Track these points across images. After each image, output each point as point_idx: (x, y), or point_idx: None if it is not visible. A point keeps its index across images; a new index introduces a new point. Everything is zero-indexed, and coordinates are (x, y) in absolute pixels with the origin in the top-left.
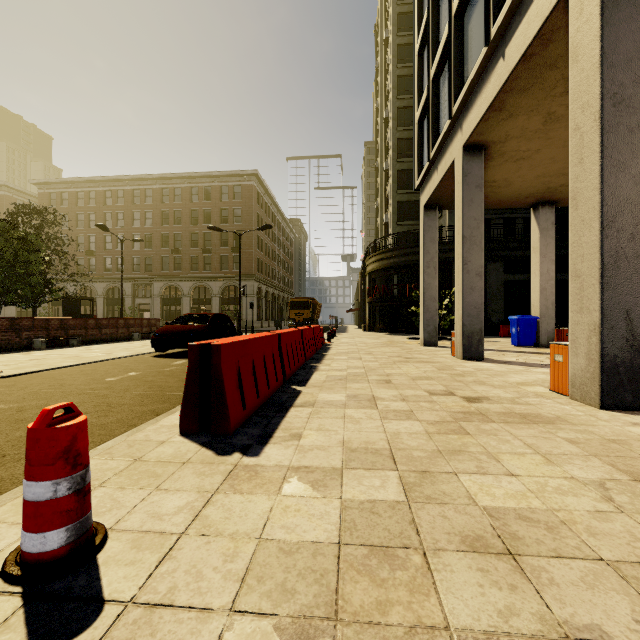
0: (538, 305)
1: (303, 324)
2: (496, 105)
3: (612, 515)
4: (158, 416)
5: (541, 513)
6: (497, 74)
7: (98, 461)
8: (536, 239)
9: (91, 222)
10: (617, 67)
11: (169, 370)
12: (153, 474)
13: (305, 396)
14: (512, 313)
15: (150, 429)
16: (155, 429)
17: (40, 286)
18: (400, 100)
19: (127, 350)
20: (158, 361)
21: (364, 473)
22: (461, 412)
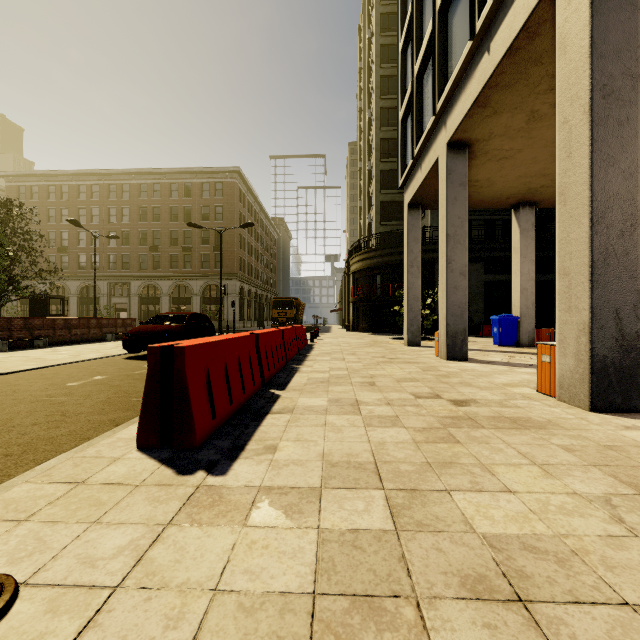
0: (519, 305)
1: (286, 324)
2: (481, 101)
3: (626, 540)
4: (116, 427)
5: (548, 541)
6: (482, 69)
7: (32, 486)
8: (517, 240)
9: (64, 217)
10: (607, 58)
11: (139, 373)
12: (96, 502)
13: (284, 401)
14: (493, 313)
15: (104, 443)
16: (110, 443)
17: (3, 283)
18: (383, 100)
19: (97, 352)
20: (129, 363)
21: (346, 494)
22: (449, 417)
